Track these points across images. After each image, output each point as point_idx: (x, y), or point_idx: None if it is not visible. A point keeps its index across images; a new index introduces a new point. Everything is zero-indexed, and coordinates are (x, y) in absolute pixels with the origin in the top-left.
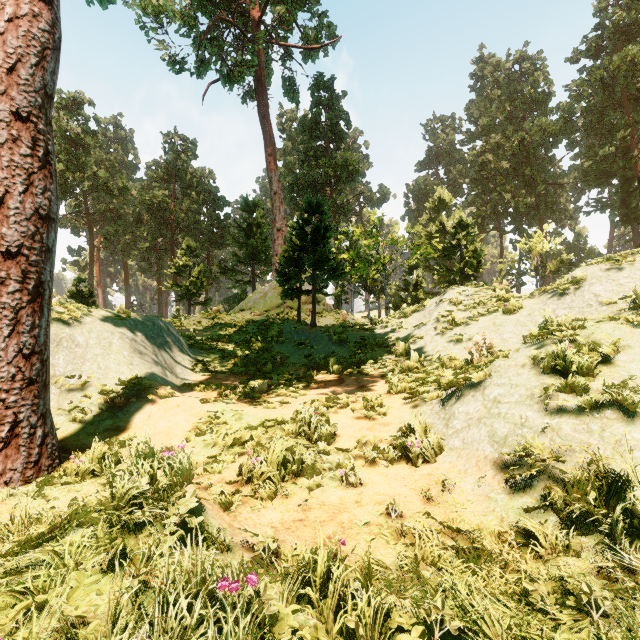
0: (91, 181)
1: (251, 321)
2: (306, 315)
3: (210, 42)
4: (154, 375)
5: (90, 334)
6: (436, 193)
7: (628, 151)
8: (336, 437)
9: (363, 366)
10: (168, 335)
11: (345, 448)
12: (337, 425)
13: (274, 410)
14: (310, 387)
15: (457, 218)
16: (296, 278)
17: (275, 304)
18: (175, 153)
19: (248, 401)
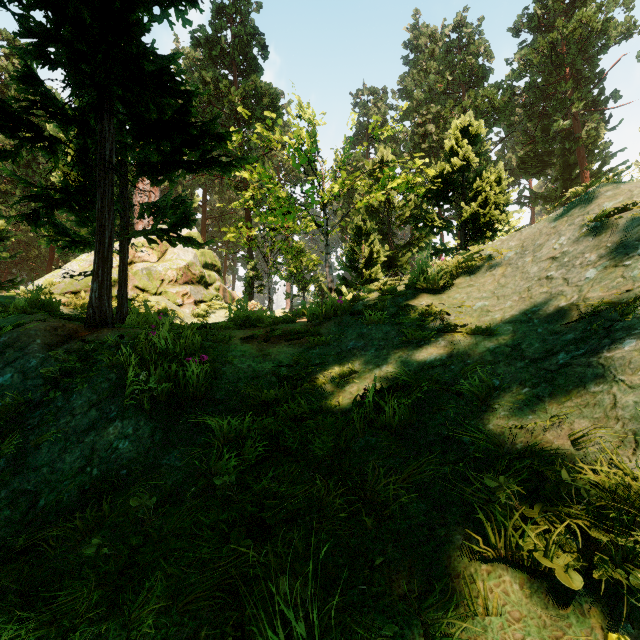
0: None
1: None
2: (175, 304)
3: None
4: None
5: None
6: (378, 153)
7: (569, 135)
8: None
9: None
10: None
11: None
12: None
13: None
14: None
15: (462, 119)
16: None
17: None
18: None
19: None
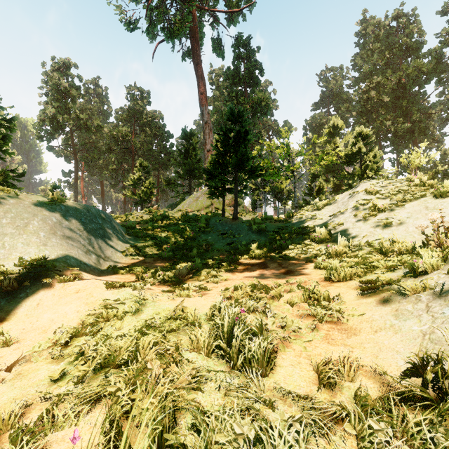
0: (77, 124)
1: (183, 216)
2: (229, 214)
3: (156, 8)
4: (67, 256)
5: (6, 214)
6: (331, 121)
7: None
8: (275, 354)
9: (284, 251)
10: (103, 222)
11: (302, 395)
12: (272, 328)
13: (188, 299)
14: (232, 271)
15: (358, 129)
16: (220, 177)
17: (205, 205)
18: (134, 100)
19: (164, 286)
